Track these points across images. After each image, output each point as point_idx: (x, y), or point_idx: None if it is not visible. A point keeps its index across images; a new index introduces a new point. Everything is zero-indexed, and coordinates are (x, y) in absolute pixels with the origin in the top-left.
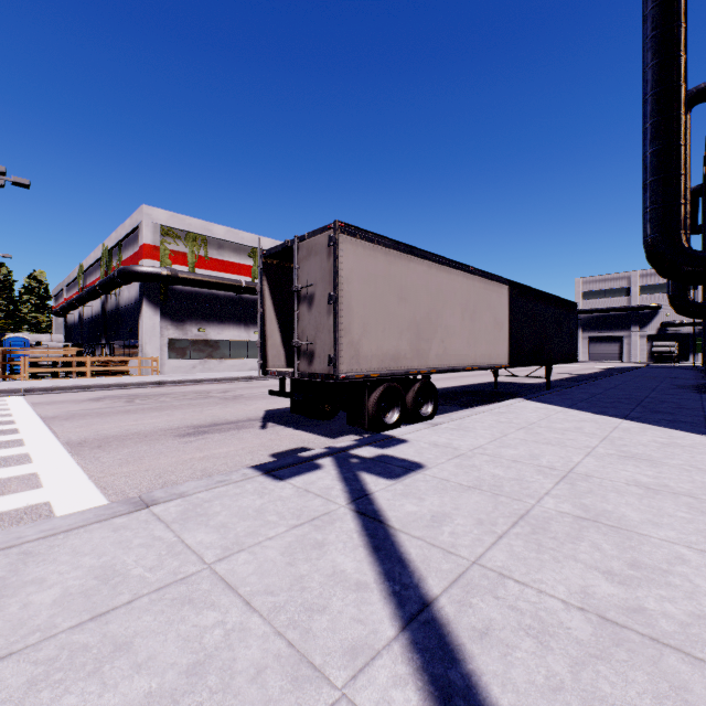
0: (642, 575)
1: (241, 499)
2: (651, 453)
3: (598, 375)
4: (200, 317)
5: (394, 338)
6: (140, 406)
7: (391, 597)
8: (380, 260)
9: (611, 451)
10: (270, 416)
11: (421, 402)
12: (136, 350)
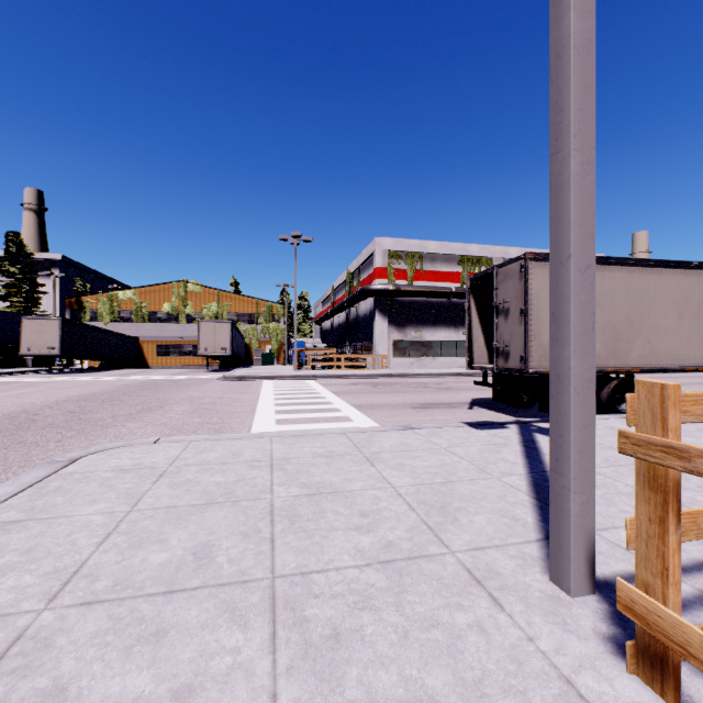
0: (701, 490)
1: (456, 433)
2: None
3: None
4: (416, 321)
5: None
6: (382, 390)
7: (527, 467)
8: None
9: None
10: (476, 402)
11: (620, 398)
12: (370, 349)
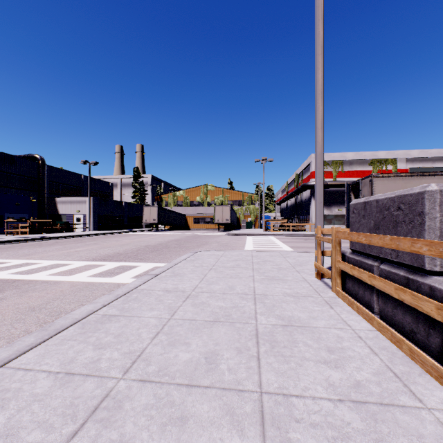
0: None
1: None
2: None
3: None
4: (339, 203)
5: None
6: (308, 241)
7: None
8: (398, 183)
9: None
10: None
11: None
12: (308, 220)
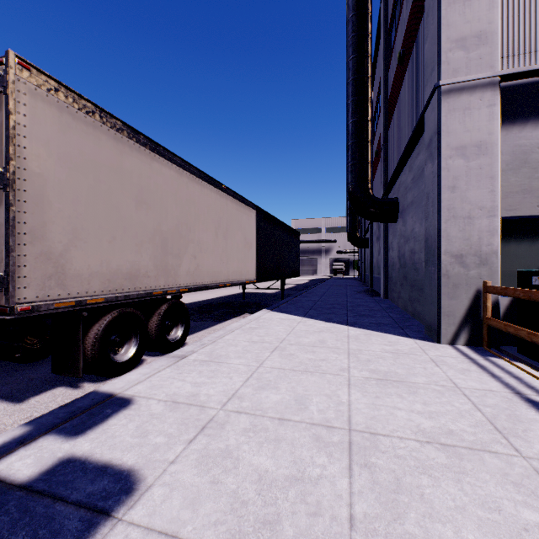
0: None
1: None
2: (396, 370)
3: (308, 285)
4: None
5: (130, 250)
6: None
7: None
8: (105, 145)
9: (365, 373)
10: None
11: (170, 325)
12: None
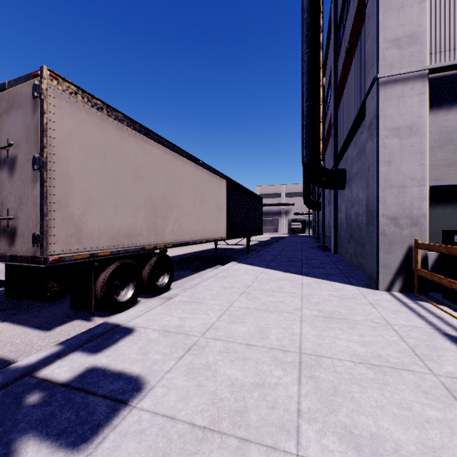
0: None
1: None
2: (339, 310)
3: (270, 241)
4: None
5: (128, 214)
6: None
7: None
8: (110, 133)
9: (315, 312)
10: None
11: (158, 274)
12: None
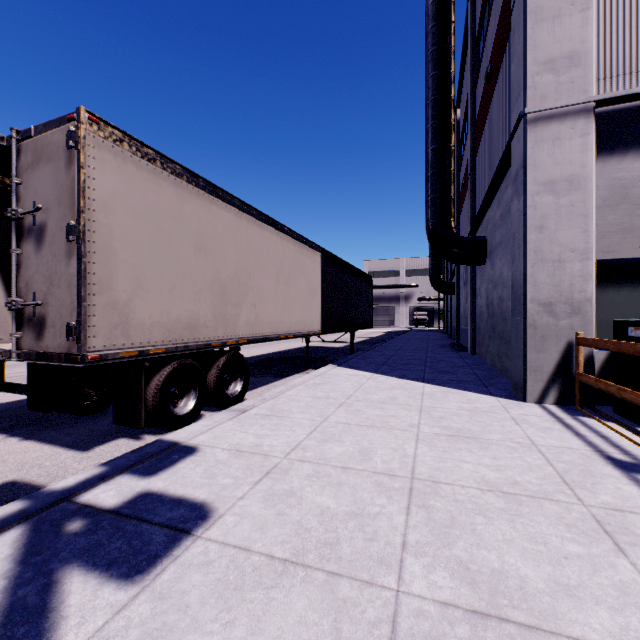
0: None
1: None
2: (470, 427)
3: (383, 338)
4: None
5: (189, 299)
6: None
7: None
8: (166, 191)
9: (436, 429)
10: None
11: (229, 379)
12: None
